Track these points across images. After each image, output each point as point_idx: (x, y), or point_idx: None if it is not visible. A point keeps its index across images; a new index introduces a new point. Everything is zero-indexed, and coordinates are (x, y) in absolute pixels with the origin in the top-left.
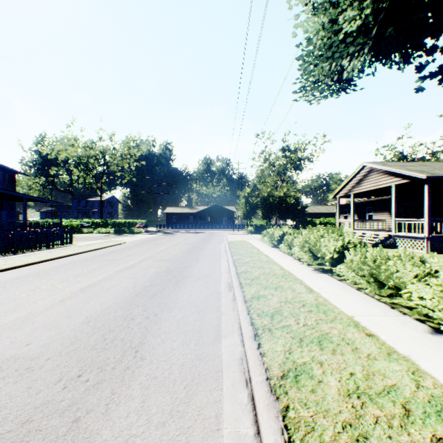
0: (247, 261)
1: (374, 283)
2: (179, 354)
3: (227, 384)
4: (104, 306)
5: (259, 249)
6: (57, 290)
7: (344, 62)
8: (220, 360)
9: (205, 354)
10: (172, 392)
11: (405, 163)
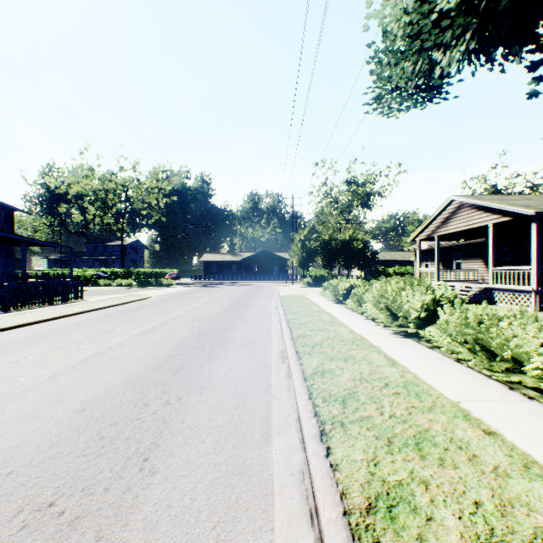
0: (305, 321)
1: (481, 353)
2: (209, 463)
3: (281, 520)
4: (109, 385)
5: (320, 306)
6: (49, 361)
7: (436, 56)
8: (270, 474)
9: (247, 465)
10: (193, 537)
11: (504, 196)
